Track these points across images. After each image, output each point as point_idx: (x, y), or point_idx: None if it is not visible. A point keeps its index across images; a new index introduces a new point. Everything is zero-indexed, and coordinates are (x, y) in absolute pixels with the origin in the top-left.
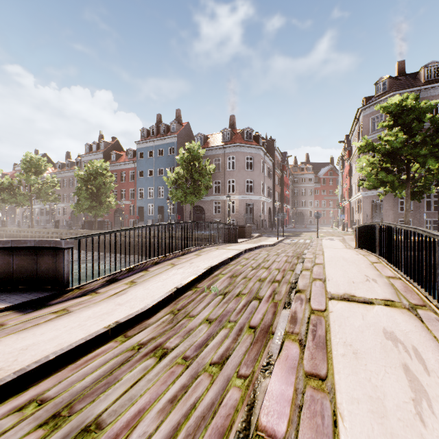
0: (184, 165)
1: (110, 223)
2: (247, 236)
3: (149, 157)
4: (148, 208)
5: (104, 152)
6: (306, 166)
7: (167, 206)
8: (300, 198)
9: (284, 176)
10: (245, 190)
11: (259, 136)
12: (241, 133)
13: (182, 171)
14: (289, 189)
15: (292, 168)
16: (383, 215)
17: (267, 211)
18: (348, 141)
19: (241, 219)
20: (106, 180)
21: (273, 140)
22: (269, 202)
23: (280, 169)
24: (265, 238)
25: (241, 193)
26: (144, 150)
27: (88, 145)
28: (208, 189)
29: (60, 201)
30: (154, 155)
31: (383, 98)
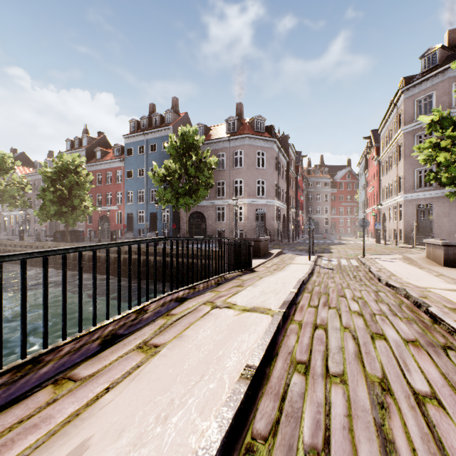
0: (176, 157)
1: (94, 233)
2: (263, 255)
3: (139, 154)
4: (138, 215)
5: (87, 149)
6: (322, 168)
7: (160, 213)
8: (315, 204)
9: (298, 179)
10: (256, 192)
11: (272, 128)
12: (251, 122)
13: (175, 165)
14: (303, 194)
15: (306, 171)
16: (434, 223)
17: (282, 219)
18: (376, 137)
19: (250, 228)
20: (80, 178)
21: (286, 136)
22: (284, 207)
23: (294, 171)
24: (288, 257)
25: (250, 196)
26: (133, 145)
27: (70, 141)
28: (208, 189)
29: (30, 206)
30: (145, 151)
31: (435, 73)
